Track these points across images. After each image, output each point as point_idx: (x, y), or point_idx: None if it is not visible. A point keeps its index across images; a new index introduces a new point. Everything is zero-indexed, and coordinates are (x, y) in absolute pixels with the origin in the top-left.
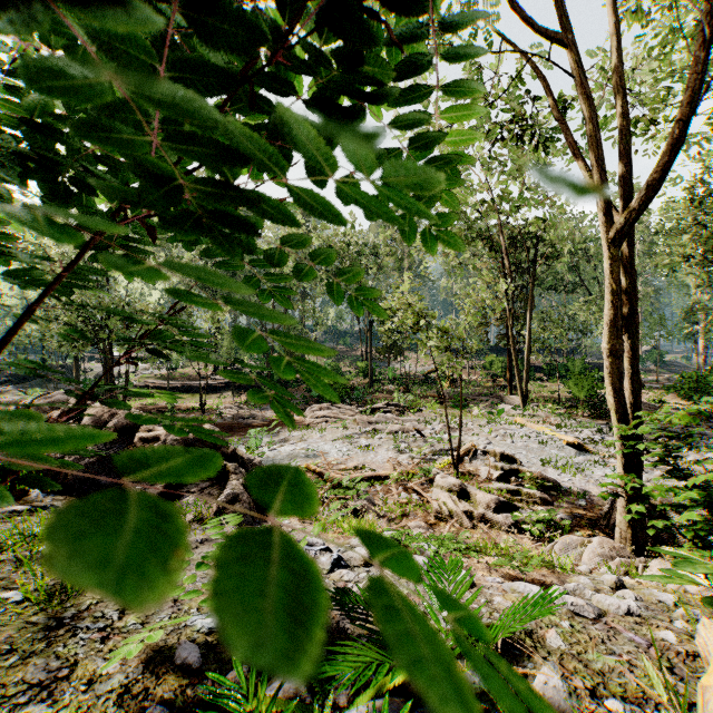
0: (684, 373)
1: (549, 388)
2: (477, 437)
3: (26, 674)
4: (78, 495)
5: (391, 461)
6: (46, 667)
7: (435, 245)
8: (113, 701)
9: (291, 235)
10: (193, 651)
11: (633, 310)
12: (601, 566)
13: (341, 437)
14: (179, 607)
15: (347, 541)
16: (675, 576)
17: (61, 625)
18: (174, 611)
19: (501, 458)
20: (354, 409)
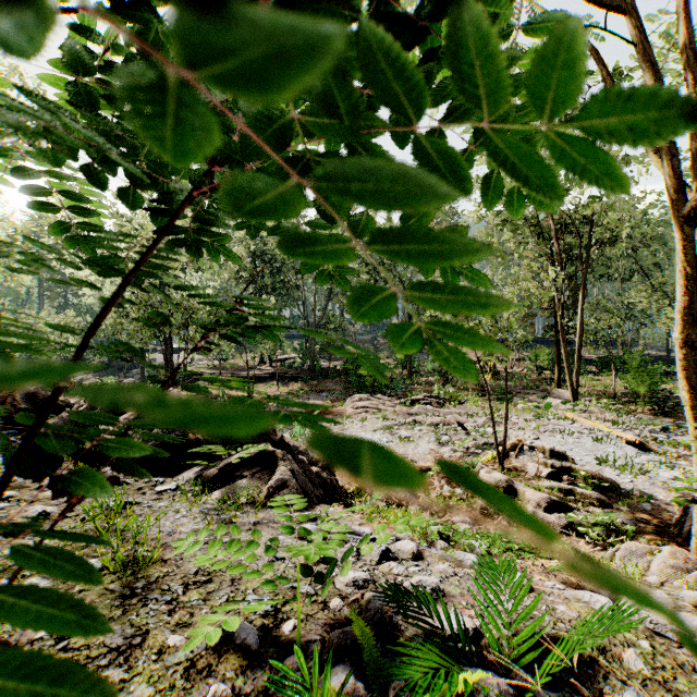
0: None
1: (603, 382)
2: (523, 431)
3: (105, 638)
4: None
5: (432, 454)
6: (122, 634)
7: (549, 208)
8: (180, 674)
9: None
10: (251, 632)
11: None
12: (673, 579)
13: (381, 427)
14: (237, 587)
15: (393, 533)
16: None
17: (134, 594)
18: (232, 590)
19: (551, 455)
20: (394, 400)
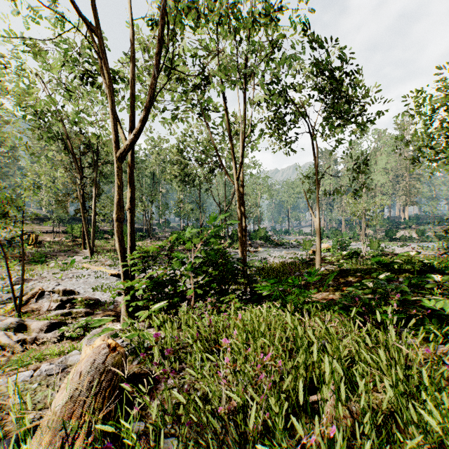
0: (173, 232)
1: (112, 243)
2: (49, 282)
3: None
4: None
5: None
6: None
7: None
8: None
9: None
10: None
11: (131, 197)
12: None
13: None
14: None
15: None
16: (107, 329)
17: None
18: None
19: (64, 293)
20: None
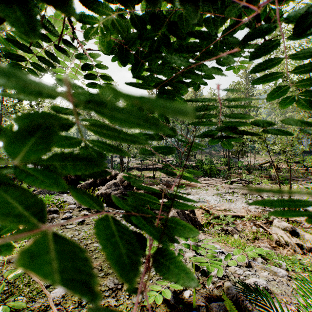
0: None
1: None
2: None
3: (106, 282)
4: (116, 208)
5: (244, 209)
6: (113, 282)
7: None
8: (139, 309)
9: None
10: None
11: None
12: None
13: (216, 194)
14: None
15: (231, 250)
16: None
17: None
18: None
19: None
20: (221, 181)
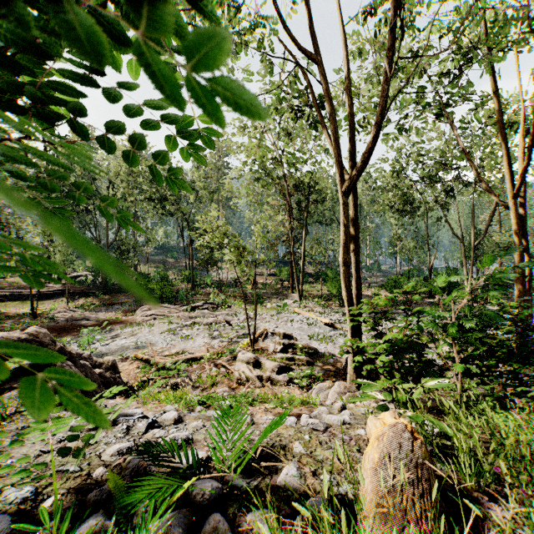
0: (389, 277)
1: (317, 288)
2: (269, 323)
3: None
4: None
5: (206, 346)
6: None
7: (172, 187)
8: None
9: (50, 170)
10: (4, 519)
11: (357, 237)
12: (338, 399)
13: (166, 330)
14: None
15: (162, 409)
16: (367, 396)
17: None
18: None
19: (284, 336)
20: (179, 308)
